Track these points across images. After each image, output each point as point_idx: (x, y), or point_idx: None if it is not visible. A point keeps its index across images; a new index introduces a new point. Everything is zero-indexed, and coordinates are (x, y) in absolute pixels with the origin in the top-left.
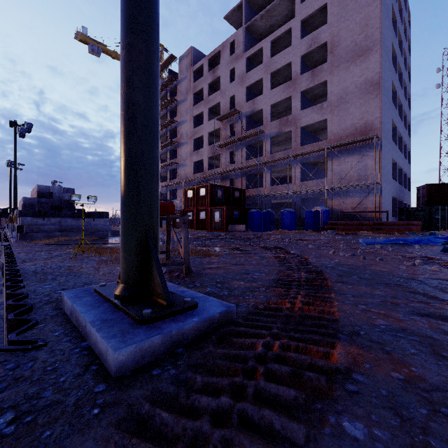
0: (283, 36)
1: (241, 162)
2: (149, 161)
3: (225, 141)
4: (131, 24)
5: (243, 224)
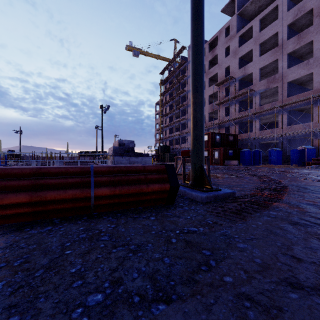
0: (271, 12)
1: (234, 114)
2: (202, 137)
3: (222, 100)
4: (195, 89)
5: (236, 160)
